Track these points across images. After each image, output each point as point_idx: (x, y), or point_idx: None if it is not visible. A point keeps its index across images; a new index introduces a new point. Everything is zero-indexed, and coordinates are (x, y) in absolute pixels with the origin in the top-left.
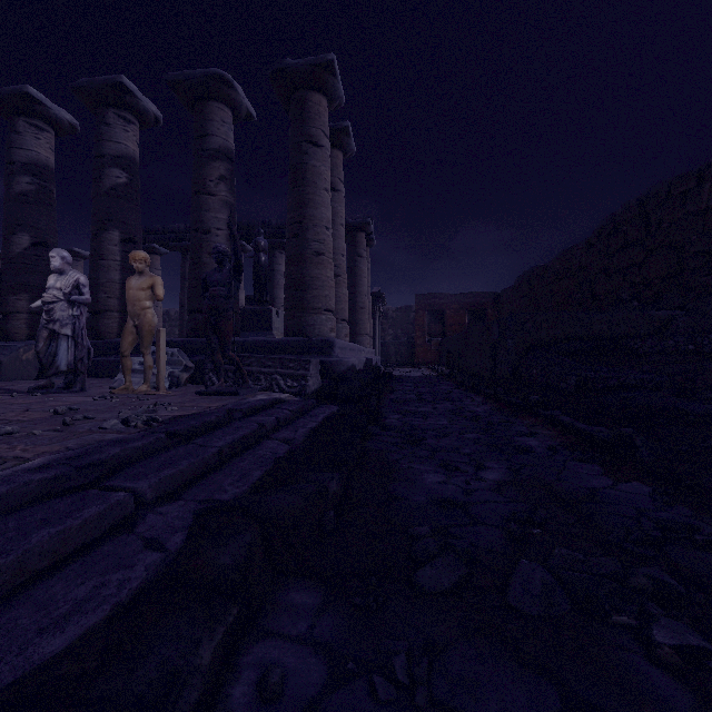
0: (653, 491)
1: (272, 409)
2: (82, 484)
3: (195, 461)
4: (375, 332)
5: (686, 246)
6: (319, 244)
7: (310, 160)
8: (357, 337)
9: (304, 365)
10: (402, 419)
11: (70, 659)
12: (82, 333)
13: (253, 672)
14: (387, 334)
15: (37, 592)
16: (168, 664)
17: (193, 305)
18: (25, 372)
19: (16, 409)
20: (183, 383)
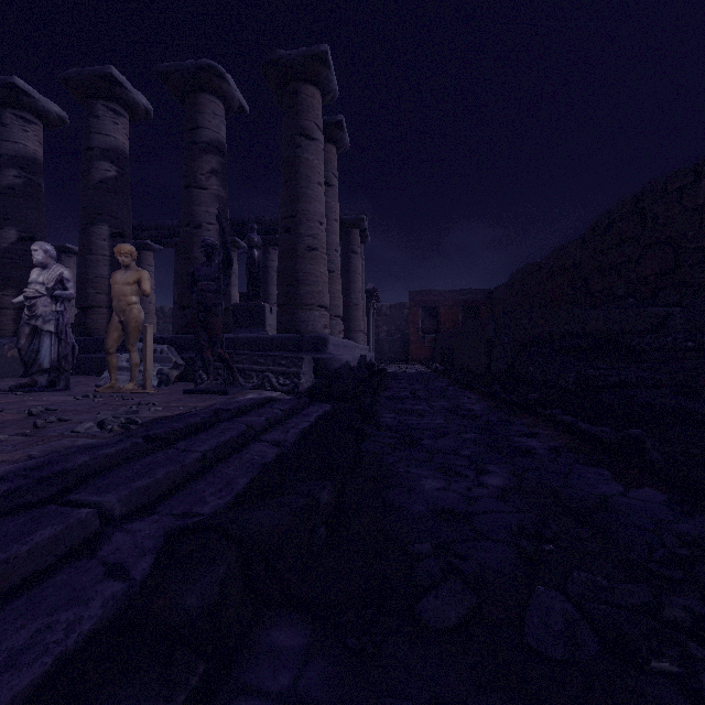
0: (669, 499)
1: (262, 409)
2: (42, 498)
3: (173, 468)
4: (369, 328)
5: (683, 242)
6: (313, 239)
7: (304, 154)
8: (351, 334)
9: (296, 362)
10: (397, 418)
11: None
12: (66, 329)
13: None
14: (381, 330)
15: None
16: None
17: (183, 301)
18: (10, 369)
19: None
20: (172, 380)
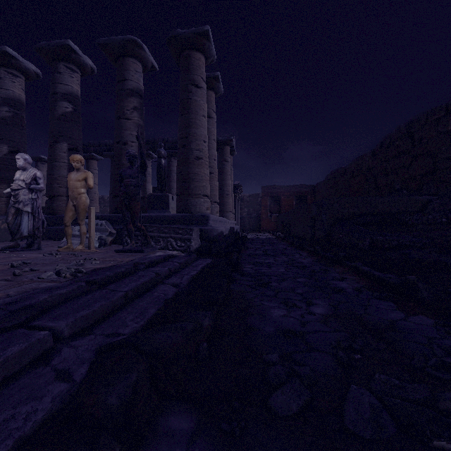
0: (435, 322)
1: (166, 262)
2: (15, 324)
3: (105, 303)
4: (236, 210)
5: (439, 154)
6: (199, 152)
7: (193, 96)
8: (224, 213)
9: (189, 232)
10: (254, 268)
11: None
12: (38, 210)
13: None
14: (243, 211)
15: None
16: None
17: (115, 192)
18: (3, 236)
19: None
20: (108, 243)
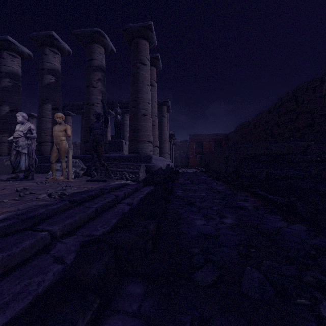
0: (307, 229)
1: (122, 188)
2: (24, 228)
3: (83, 215)
4: (171, 151)
5: (315, 112)
6: (145, 110)
7: (141, 71)
8: (162, 154)
9: (137, 167)
10: (184, 193)
11: None
12: (32, 152)
13: None
14: (176, 153)
15: None
16: None
17: (85, 139)
18: (6, 170)
19: None
20: (80, 175)
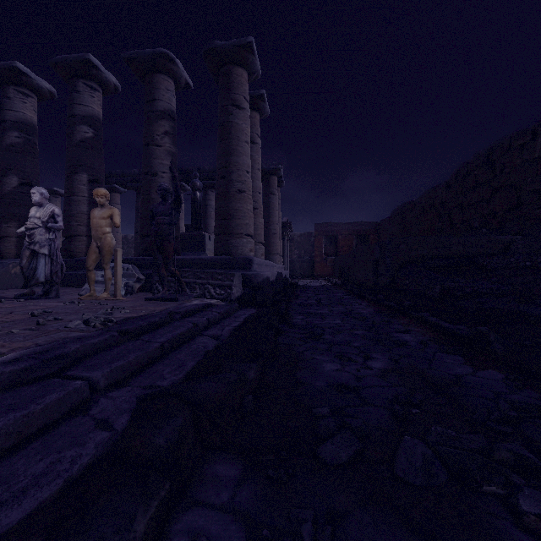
0: (506, 377)
1: (204, 312)
2: (48, 374)
3: (141, 354)
4: (284, 252)
5: (523, 186)
6: (241, 184)
7: (235, 119)
8: (271, 256)
9: (229, 277)
10: (305, 319)
11: (18, 536)
12: (57, 252)
13: (182, 539)
14: (293, 253)
15: (1, 468)
16: (105, 540)
17: (143, 231)
18: (13, 282)
19: (2, 312)
20: (135, 291)
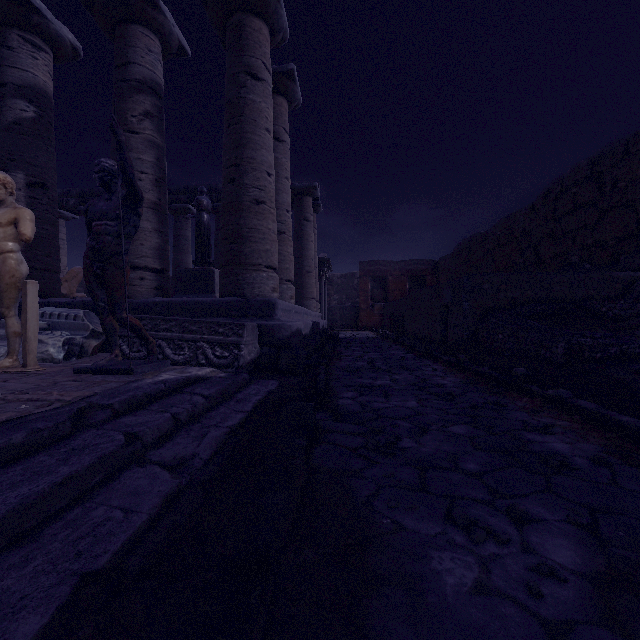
0: None
1: (175, 397)
2: None
3: None
4: (321, 296)
5: None
6: (259, 190)
7: (249, 94)
8: (304, 301)
9: (236, 330)
10: (358, 399)
11: None
12: None
13: None
14: (333, 299)
15: None
16: None
17: None
18: None
19: None
20: (89, 352)
